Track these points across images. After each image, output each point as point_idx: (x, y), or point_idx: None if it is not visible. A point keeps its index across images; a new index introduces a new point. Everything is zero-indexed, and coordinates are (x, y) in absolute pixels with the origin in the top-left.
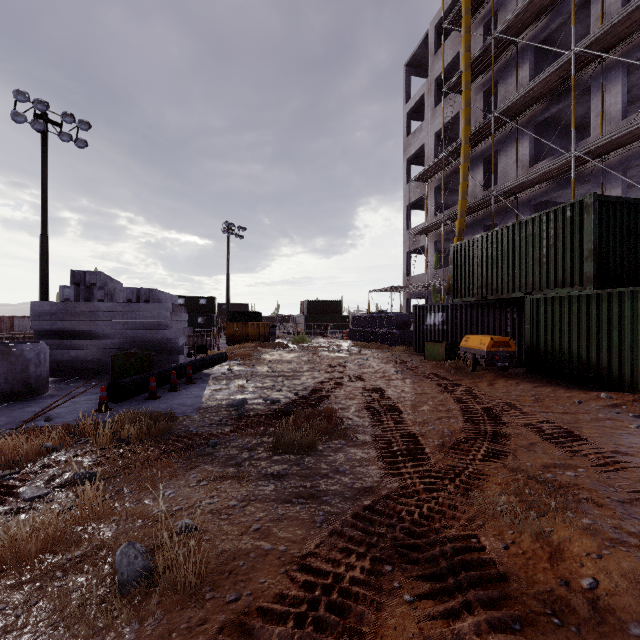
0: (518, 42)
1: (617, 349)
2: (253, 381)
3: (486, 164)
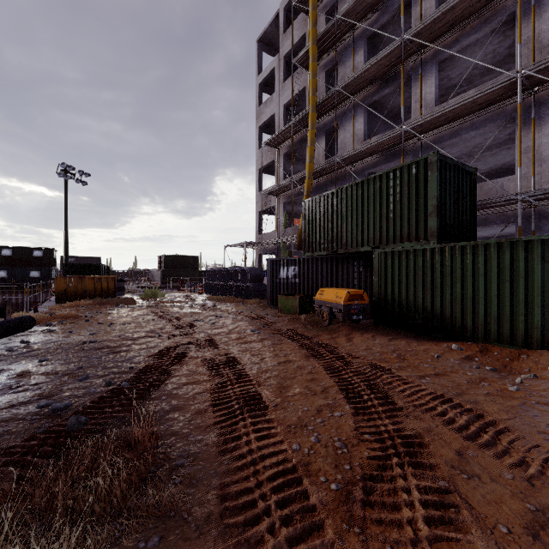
0: (355, 30)
1: (460, 300)
2: (51, 361)
3: (328, 136)
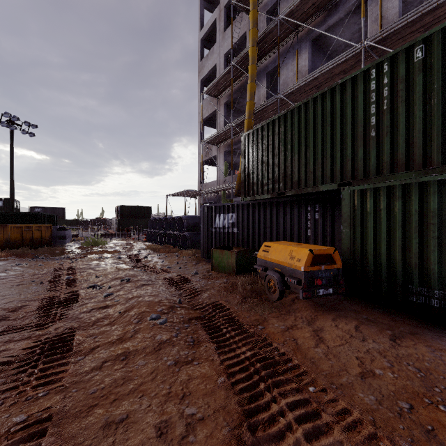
0: None
1: None
2: None
3: (269, 79)
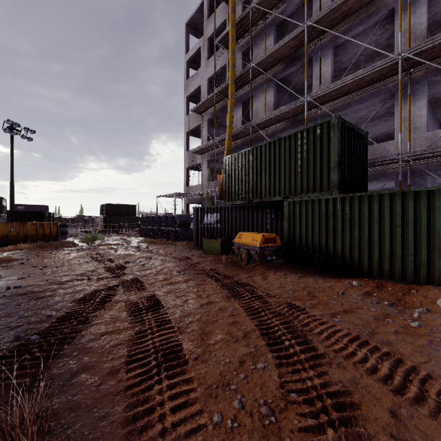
0: (266, 18)
1: (358, 242)
2: None
3: (244, 105)
